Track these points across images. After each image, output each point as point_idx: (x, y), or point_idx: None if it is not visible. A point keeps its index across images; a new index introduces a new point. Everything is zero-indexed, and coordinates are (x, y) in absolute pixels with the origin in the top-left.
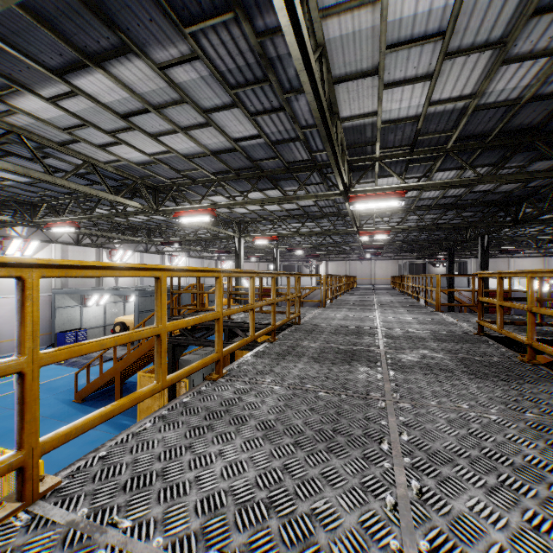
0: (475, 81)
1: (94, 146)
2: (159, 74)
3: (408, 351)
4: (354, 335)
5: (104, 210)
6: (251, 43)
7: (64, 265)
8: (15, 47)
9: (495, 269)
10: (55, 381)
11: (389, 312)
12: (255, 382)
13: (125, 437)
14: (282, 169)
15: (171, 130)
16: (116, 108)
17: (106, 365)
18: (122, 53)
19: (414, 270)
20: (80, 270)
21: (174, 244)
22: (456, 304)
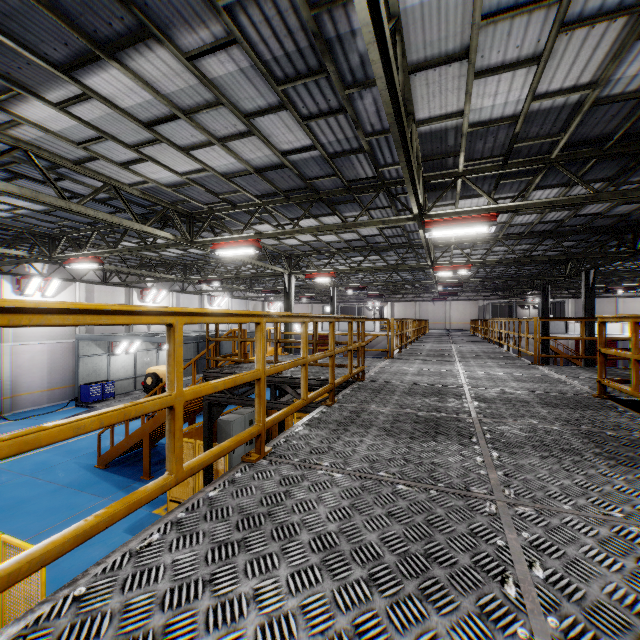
0: (597, 64)
1: (115, 164)
2: (187, 67)
3: (510, 420)
4: (435, 397)
5: (133, 243)
6: (302, 19)
7: (8, 308)
8: (10, 35)
9: (598, 311)
10: (77, 442)
11: (474, 365)
12: (308, 466)
13: (119, 559)
14: (341, 190)
15: (206, 142)
16: (138, 114)
17: (135, 423)
18: (140, 38)
19: (498, 312)
20: (39, 314)
21: (213, 282)
22: (560, 356)
